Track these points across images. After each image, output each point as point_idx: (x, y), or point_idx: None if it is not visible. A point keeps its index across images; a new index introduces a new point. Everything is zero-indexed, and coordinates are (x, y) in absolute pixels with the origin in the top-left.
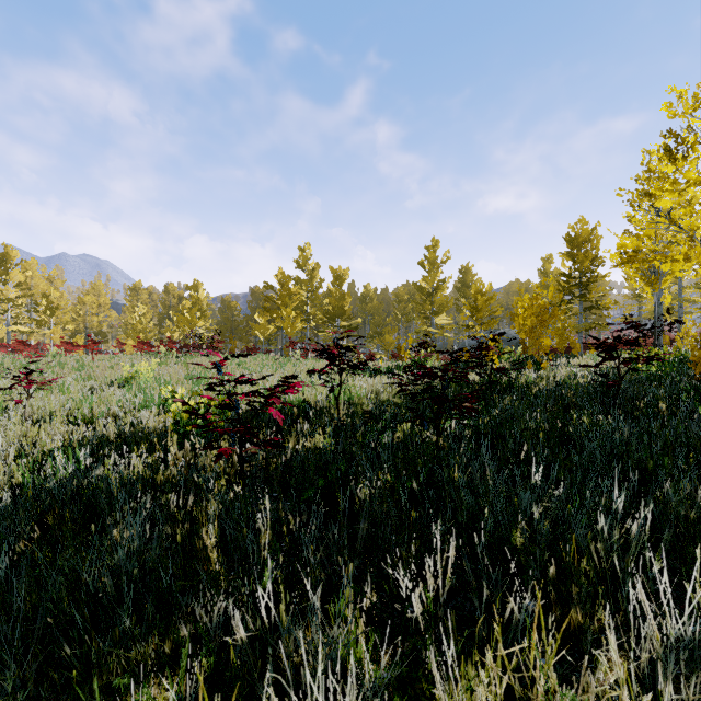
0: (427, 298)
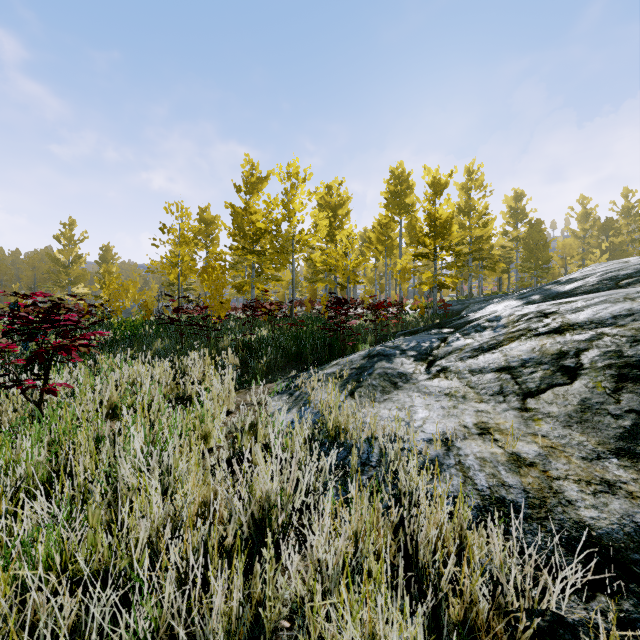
0: (63, 269)
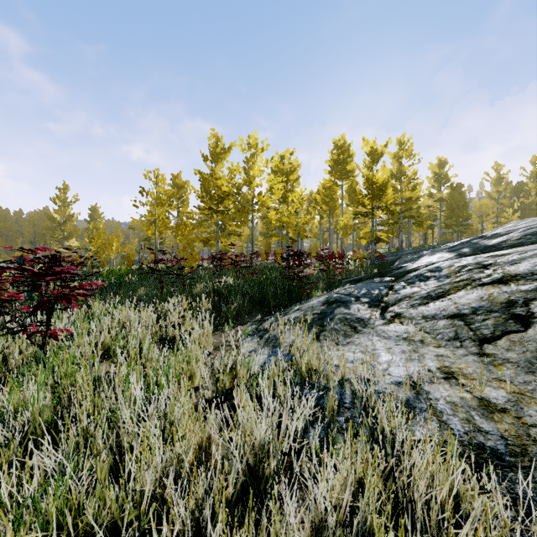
0: (58, 226)
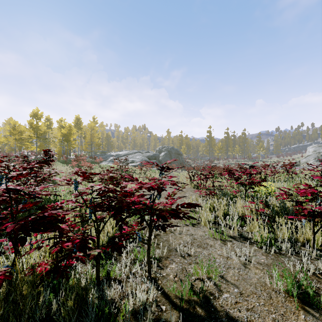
0: None
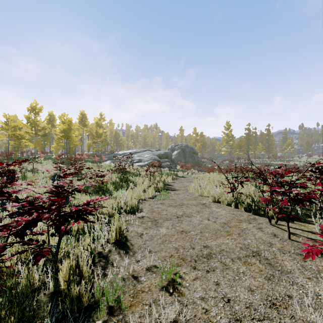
0: None
